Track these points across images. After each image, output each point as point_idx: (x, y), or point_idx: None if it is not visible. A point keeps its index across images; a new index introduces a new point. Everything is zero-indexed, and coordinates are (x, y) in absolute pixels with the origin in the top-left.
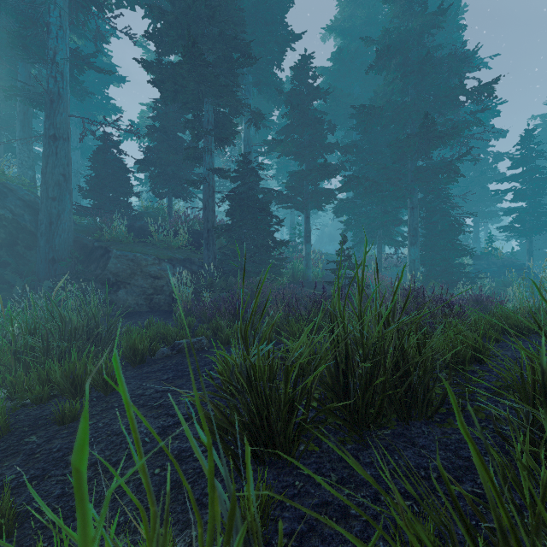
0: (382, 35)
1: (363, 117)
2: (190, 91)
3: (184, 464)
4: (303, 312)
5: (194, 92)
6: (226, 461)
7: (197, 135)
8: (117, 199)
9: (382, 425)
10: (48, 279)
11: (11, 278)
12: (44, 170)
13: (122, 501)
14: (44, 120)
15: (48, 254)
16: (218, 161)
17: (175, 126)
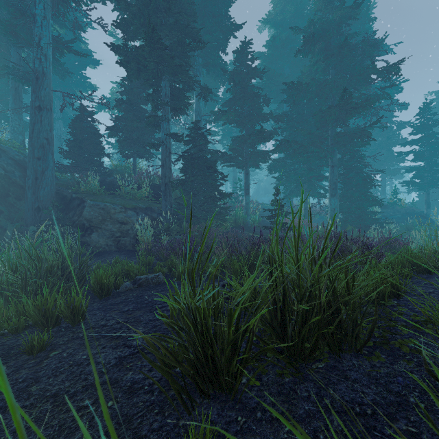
0: (308, 25)
1: (292, 92)
2: (150, 70)
3: (135, 396)
4: (244, 252)
5: (154, 71)
6: (174, 394)
7: (157, 106)
8: (91, 159)
9: (316, 357)
10: (34, 224)
11: (4, 223)
12: (30, 135)
13: (74, 436)
14: (31, 94)
15: (34, 203)
16: (174, 129)
17: (139, 99)
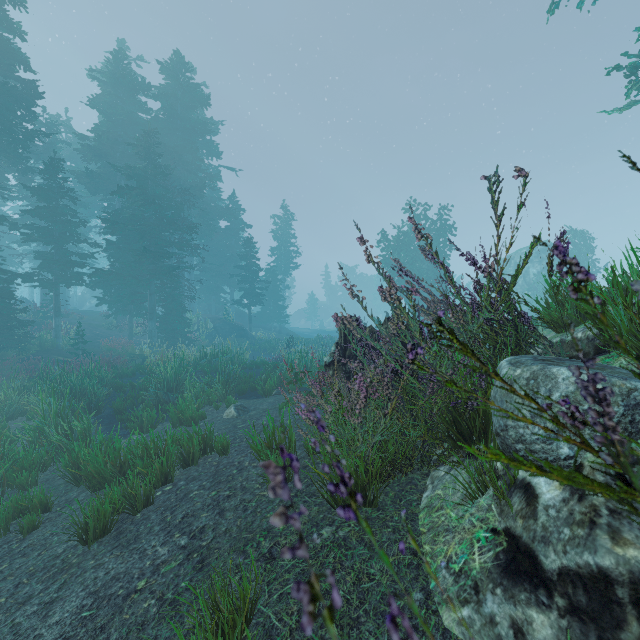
0: (126, 167)
1: (109, 226)
2: None
3: None
4: None
5: None
6: None
7: None
8: None
9: None
10: None
11: None
12: None
13: None
14: None
15: None
16: None
17: None
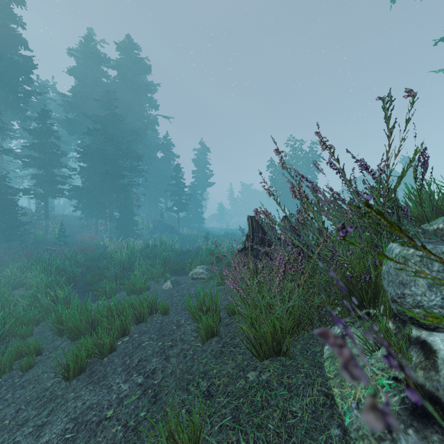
0: (94, 116)
1: (82, 156)
2: None
3: None
4: None
5: None
6: None
7: None
8: None
9: None
10: None
11: None
12: None
13: None
14: None
15: None
16: None
17: None
